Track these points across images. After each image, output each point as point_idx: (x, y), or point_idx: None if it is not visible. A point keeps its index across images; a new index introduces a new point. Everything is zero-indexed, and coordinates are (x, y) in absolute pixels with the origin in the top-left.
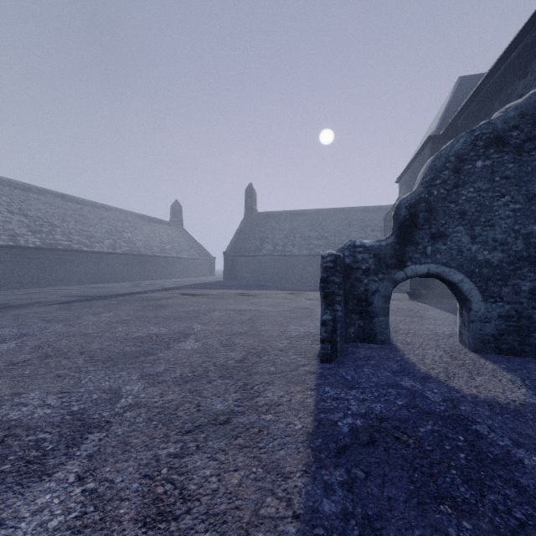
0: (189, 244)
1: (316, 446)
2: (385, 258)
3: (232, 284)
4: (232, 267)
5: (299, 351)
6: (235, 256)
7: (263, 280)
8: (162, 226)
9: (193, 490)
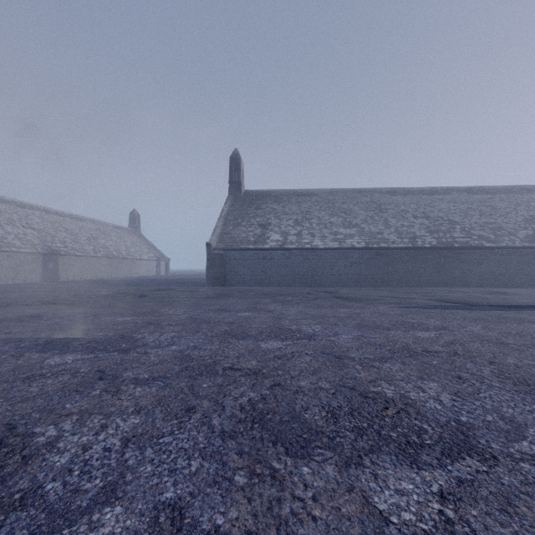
0: None
1: None
2: None
3: None
4: None
5: None
6: None
7: None
8: None
9: None
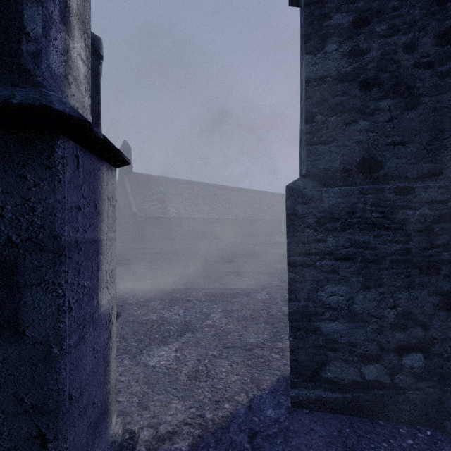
0: None
1: None
2: None
3: None
4: None
5: None
6: None
7: None
8: None
9: None
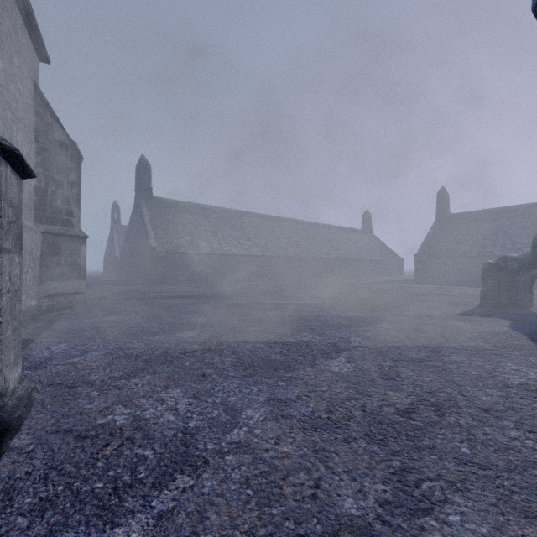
0: (379, 247)
1: (465, 312)
2: (524, 264)
3: (424, 282)
4: (423, 268)
5: (470, 304)
6: (426, 258)
7: (457, 280)
8: (356, 234)
9: (433, 311)
